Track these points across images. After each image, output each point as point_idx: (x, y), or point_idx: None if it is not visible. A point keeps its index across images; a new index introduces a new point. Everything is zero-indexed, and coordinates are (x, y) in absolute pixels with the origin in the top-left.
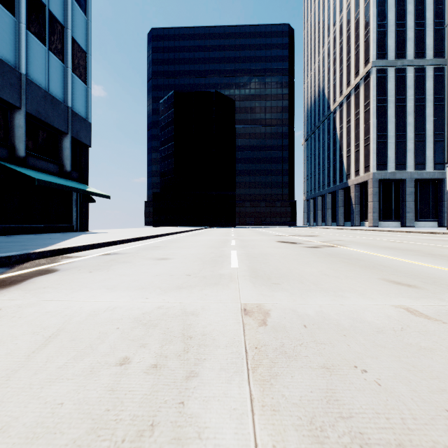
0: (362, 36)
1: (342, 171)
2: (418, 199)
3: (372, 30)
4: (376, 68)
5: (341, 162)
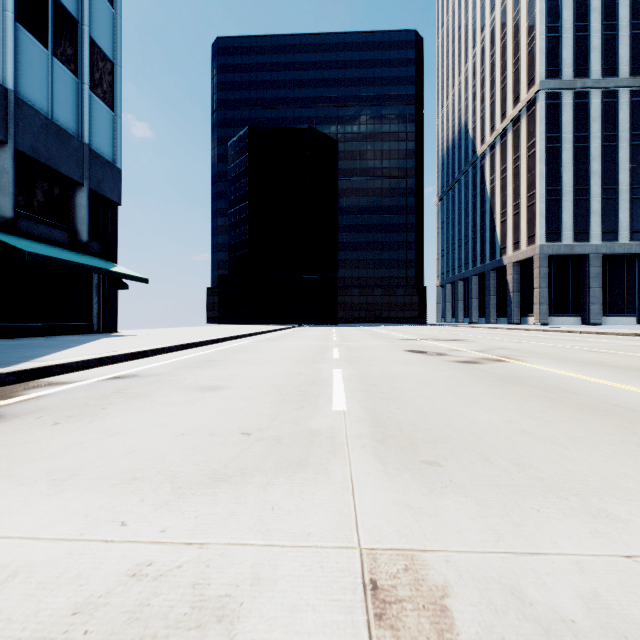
0: (525, 45)
1: (494, 243)
2: (608, 285)
3: (538, 36)
4: (546, 91)
5: (492, 231)
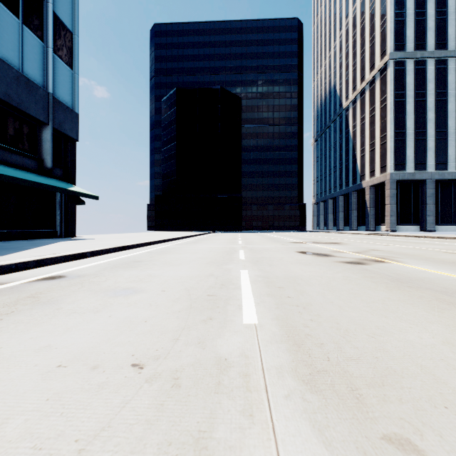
0: (378, 27)
1: (356, 172)
2: (439, 202)
3: (389, 19)
4: (394, 60)
5: (354, 163)
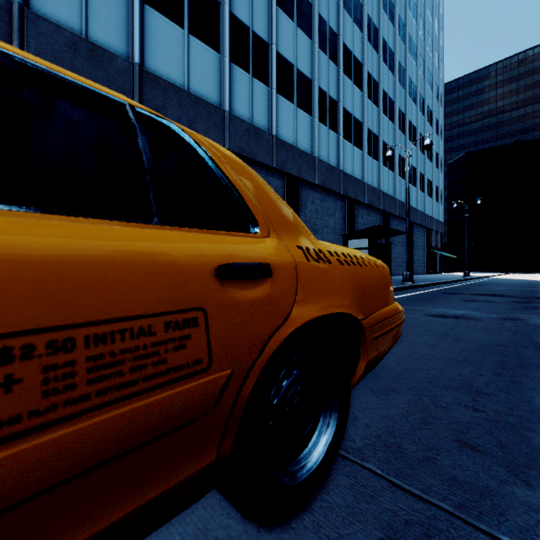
0: None
1: None
2: None
3: None
4: None
5: None
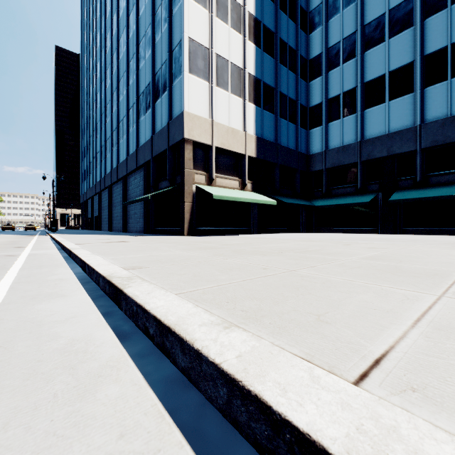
0: None
1: None
2: None
3: None
4: None
5: None
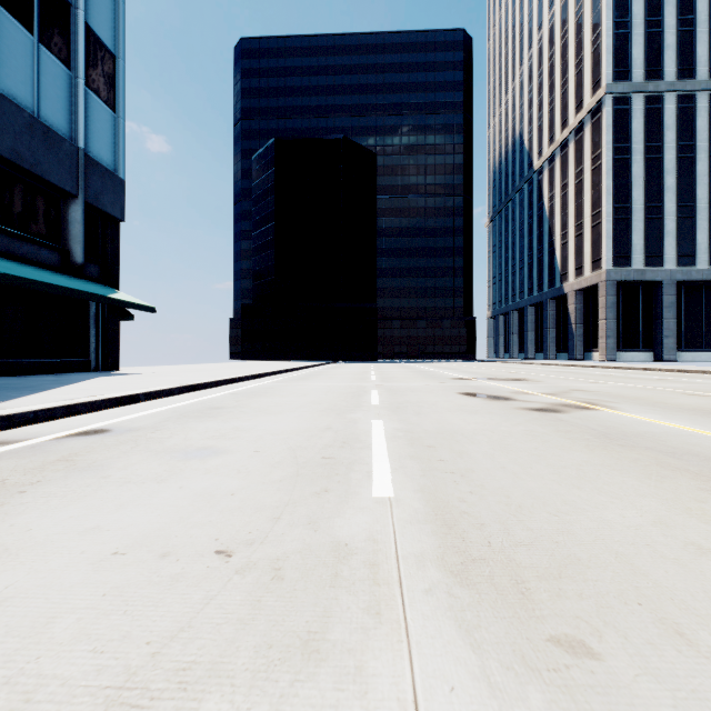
0: (589, 44)
1: (554, 268)
2: (683, 315)
3: (605, 32)
4: (613, 95)
5: (551, 254)
